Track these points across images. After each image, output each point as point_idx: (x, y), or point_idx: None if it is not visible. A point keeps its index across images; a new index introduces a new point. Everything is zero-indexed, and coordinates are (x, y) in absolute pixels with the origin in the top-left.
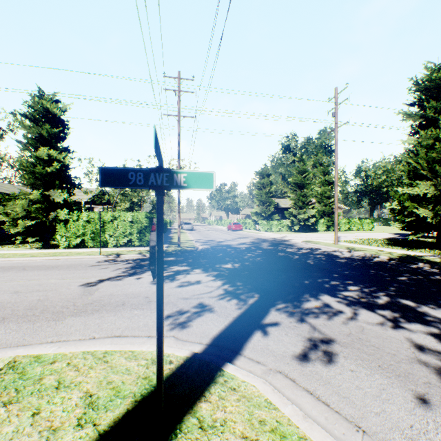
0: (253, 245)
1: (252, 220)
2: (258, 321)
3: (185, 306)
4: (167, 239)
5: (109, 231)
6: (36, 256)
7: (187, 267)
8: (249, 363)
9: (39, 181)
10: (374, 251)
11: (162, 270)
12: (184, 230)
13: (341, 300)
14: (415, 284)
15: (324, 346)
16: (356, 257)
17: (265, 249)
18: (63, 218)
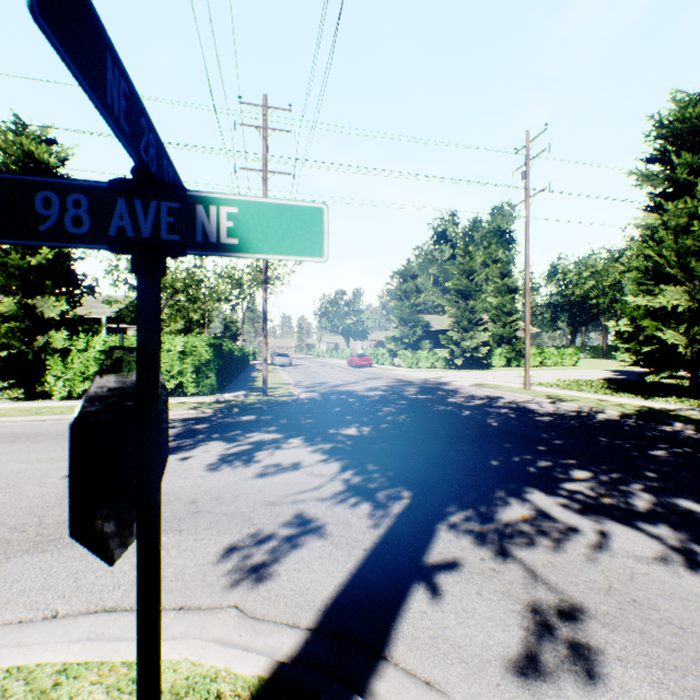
0: (391, 392)
1: (388, 350)
2: (417, 558)
3: (266, 524)
4: (247, 382)
5: None
6: (3, 415)
7: (276, 435)
8: (407, 689)
9: (16, 281)
10: (593, 401)
11: (153, 517)
12: (276, 366)
13: (567, 503)
14: (687, 465)
15: (566, 626)
16: (566, 412)
17: (412, 399)
18: (60, 345)
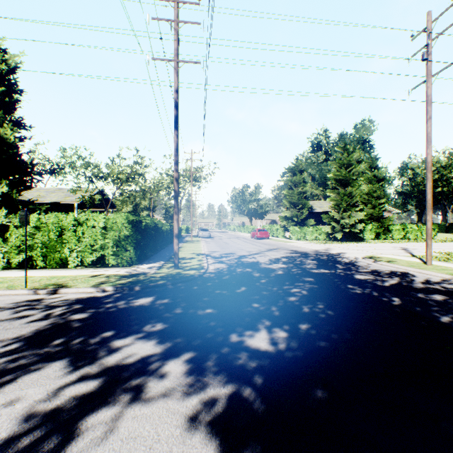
0: (292, 264)
1: (281, 226)
2: None
3: None
4: (171, 251)
5: (69, 242)
6: None
7: (154, 346)
8: None
9: None
10: None
11: None
12: (200, 238)
13: None
14: None
15: None
16: None
17: (318, 275)
18: None
